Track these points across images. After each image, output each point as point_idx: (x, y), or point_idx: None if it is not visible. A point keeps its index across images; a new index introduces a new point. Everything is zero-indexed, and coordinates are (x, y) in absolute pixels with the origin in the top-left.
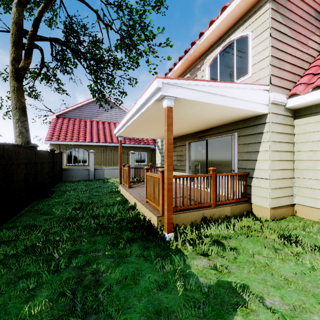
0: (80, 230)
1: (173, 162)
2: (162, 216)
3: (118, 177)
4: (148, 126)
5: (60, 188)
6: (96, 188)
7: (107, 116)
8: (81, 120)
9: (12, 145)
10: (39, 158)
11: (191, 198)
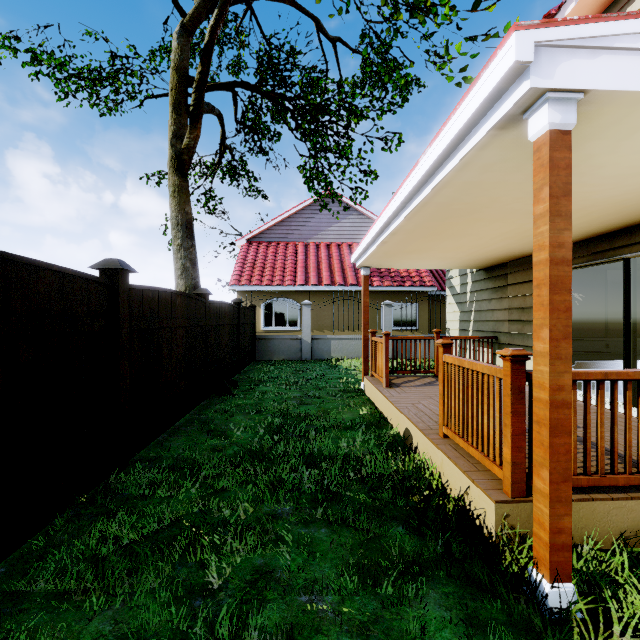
0: (278, 495)
1: (498, 326)
2: (512, 503)
3: (358, 357)
4: (439, 234)
5: (250, 375)
6: (315, 379)
7: (335, 232)
8: (287, 244)
9: (160, 290)
10: (212, 317)
11: (616, 450)
